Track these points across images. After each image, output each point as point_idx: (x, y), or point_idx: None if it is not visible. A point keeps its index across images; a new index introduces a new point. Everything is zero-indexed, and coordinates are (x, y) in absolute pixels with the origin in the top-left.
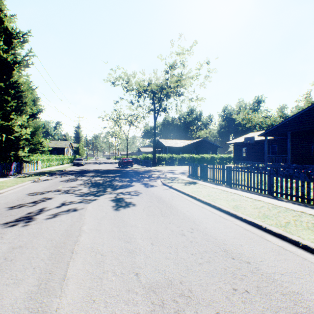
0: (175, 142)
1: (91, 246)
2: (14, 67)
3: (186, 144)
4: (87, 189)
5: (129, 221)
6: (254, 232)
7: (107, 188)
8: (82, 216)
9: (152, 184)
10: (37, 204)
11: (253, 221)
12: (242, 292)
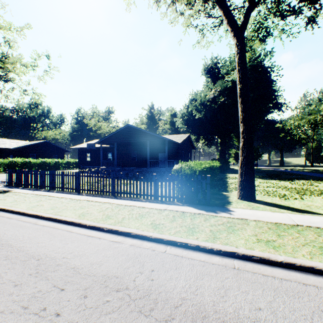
0: (1, 141)
1: None
2: None
3: (21, 146)
4: None
5: None
6: (31, 222)
7: None
8: None
9: None
10: None
11: (36, 213)
12: None
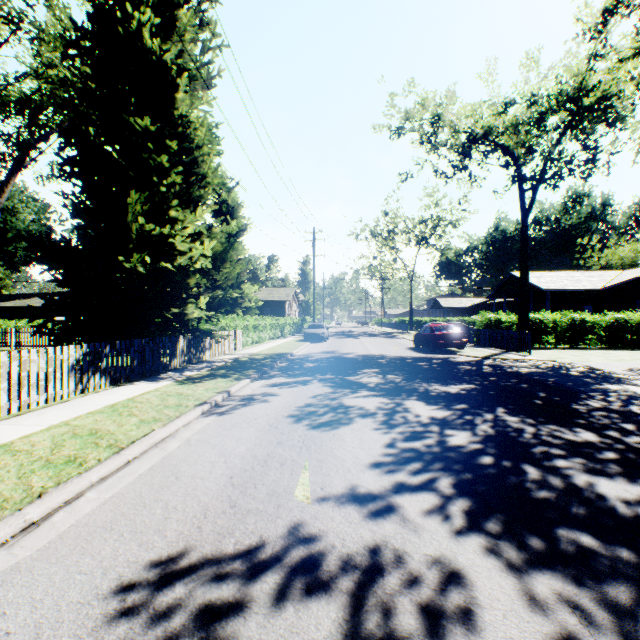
0: (567, 276)
1: None
2: (179, 83)
3: (616, 282)
4: (498, 578)
5: None
6: None
7: None
8: None
9: None
10: None
11: None
12: None
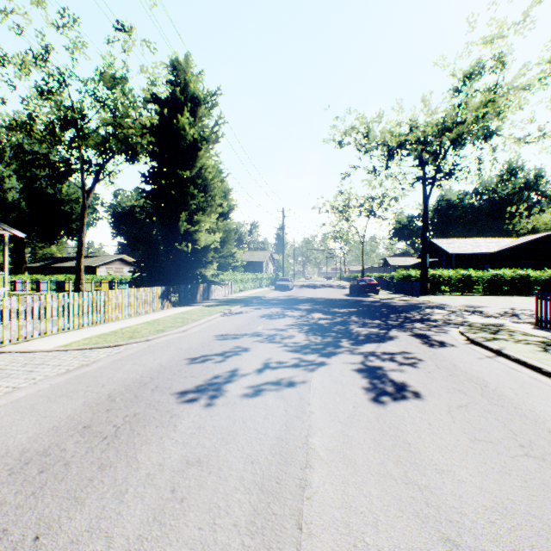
0: (472, 242)
1: (341, 519)
2: (202, 146)
3: (504, 248)
4: (302, 336)
5: (425, 449)
6: None
7: (339, 338)
8: (304, 404)
9: (440, 338)
10: (227, 359)
11: None
12: None
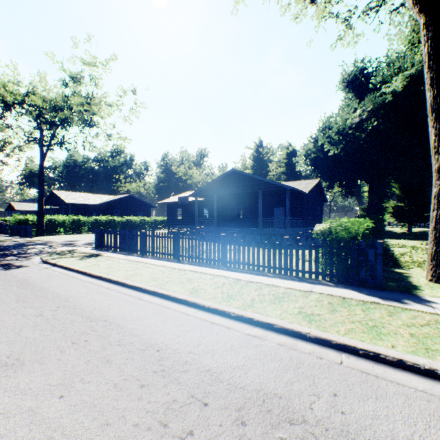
0: (86, 196)
1: None
2: None
3: (105, 202)
4: None
5: None
6: (133, 295)
7: None
8: None
9: (22, 263)
10: None
11: (138, 285)
12: (80, 342)
